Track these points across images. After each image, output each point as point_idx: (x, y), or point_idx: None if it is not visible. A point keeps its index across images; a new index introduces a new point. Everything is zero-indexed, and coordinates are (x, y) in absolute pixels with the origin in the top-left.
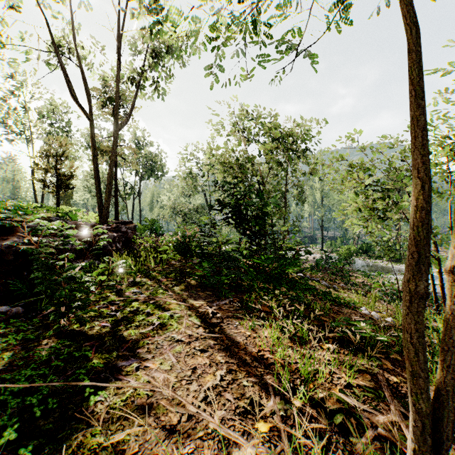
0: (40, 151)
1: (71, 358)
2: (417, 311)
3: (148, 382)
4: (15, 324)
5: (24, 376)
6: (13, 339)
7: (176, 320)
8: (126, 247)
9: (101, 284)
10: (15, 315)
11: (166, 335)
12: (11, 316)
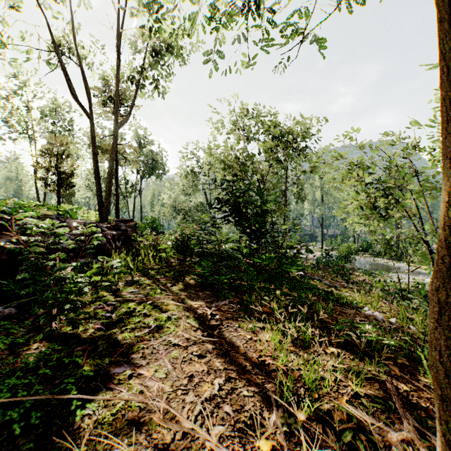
0: (41, 150)
1: (61, 364)
2: (446, 325)
3: (141, 392)
4: (7, 326)
5: (9, 385)
6: (1, 343)
7: (174, 322)
8: (125, 246)
9: (95, 285)
10: (7, 316)
11: (162, 338)
12: (3, 317)
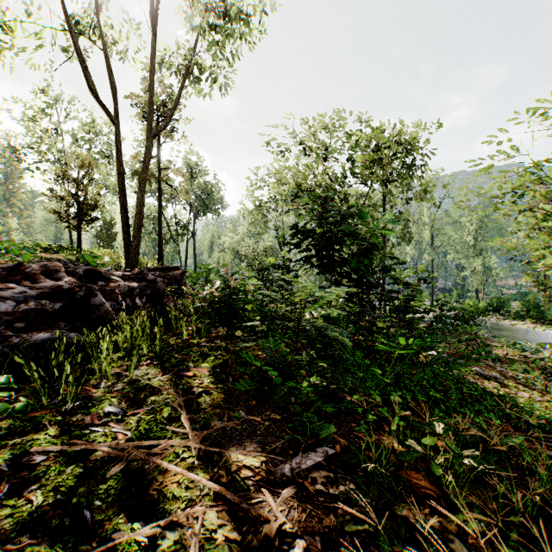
0: (55, 173)
1: None
2: None
3: None
4: None
5: None
6: None
7: None
8: (153, 304)
9: None
10: None
11: None
12: None
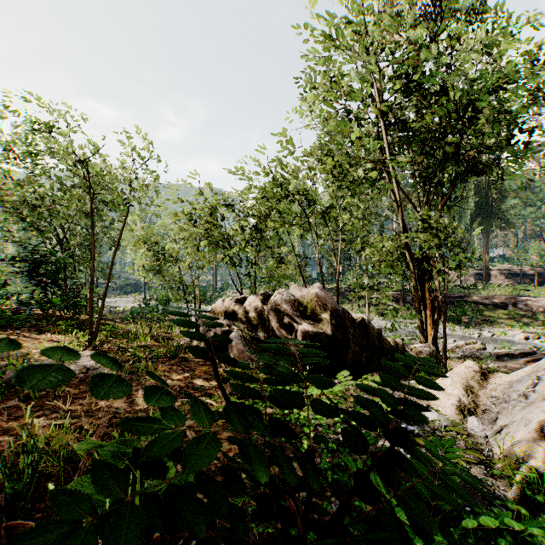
0: None
1: None
2: (90, 302)
3: None
4: None
5: None
6: None
7: None
8: None
9: None
10: None
11: None
12: None
